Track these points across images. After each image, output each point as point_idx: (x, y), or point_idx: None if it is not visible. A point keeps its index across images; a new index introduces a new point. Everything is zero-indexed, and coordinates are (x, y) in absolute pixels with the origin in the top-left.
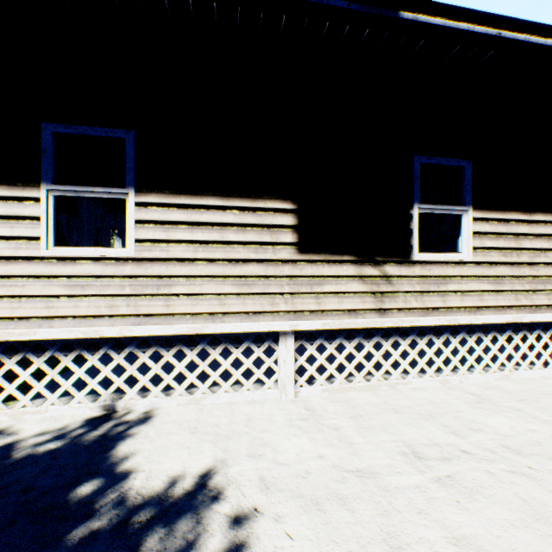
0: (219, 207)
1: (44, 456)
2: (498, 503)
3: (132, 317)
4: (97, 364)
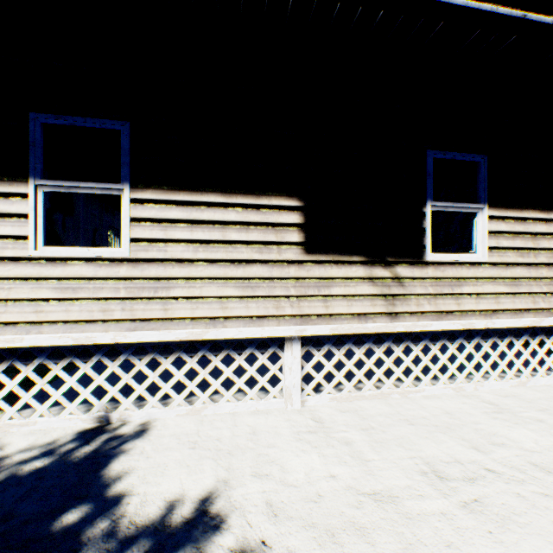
0: (221, 204)
1: (29, 476)
2: (536, 534)
3: (127, 322)
4: (89, 372)
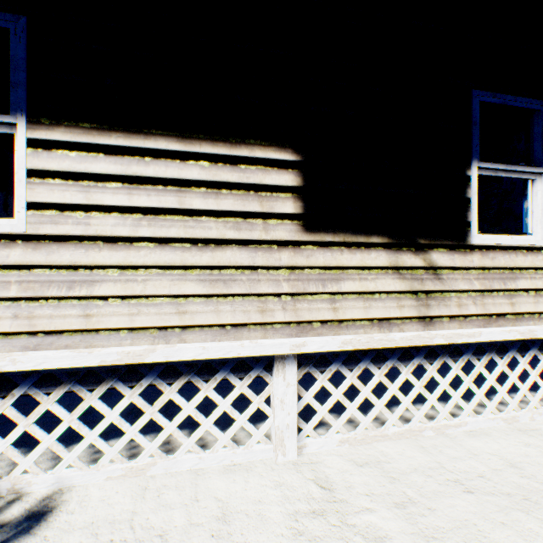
0: (176, 154)
1: None
2: None
3: (22, 337)
4: None
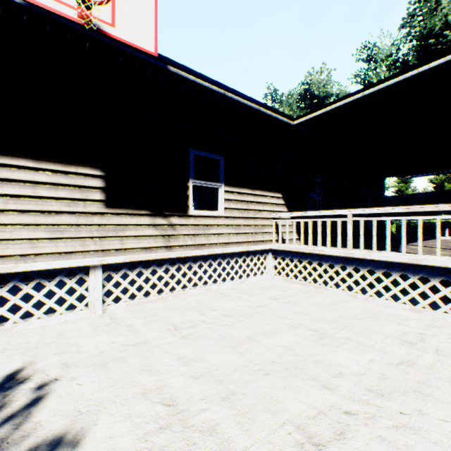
0: (32, 168)
1: None
2: (208, 339)
3: None
4: None
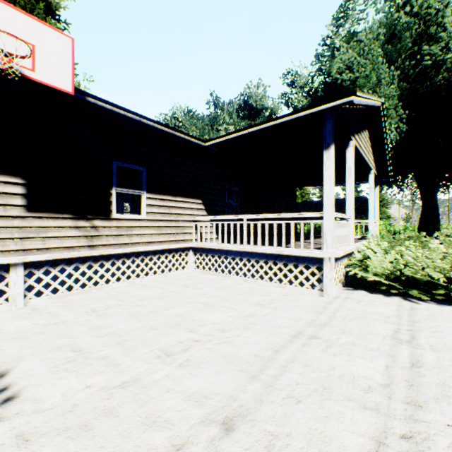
0: None
1: None
2: (119, 315)
3: None
4: None
